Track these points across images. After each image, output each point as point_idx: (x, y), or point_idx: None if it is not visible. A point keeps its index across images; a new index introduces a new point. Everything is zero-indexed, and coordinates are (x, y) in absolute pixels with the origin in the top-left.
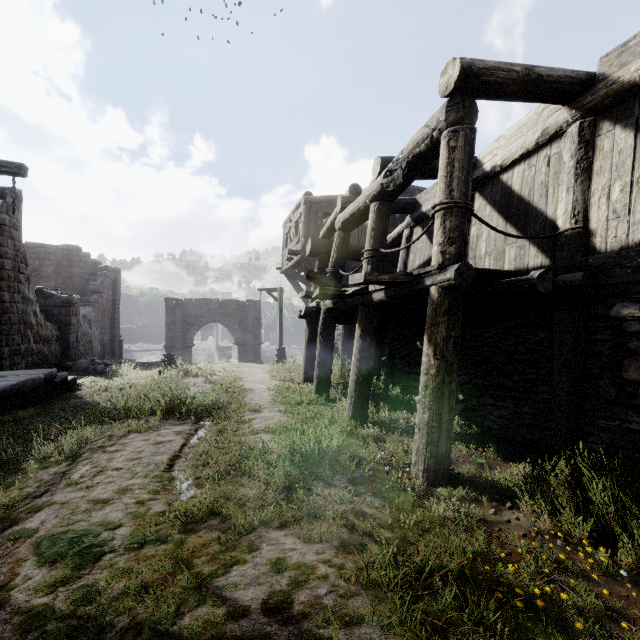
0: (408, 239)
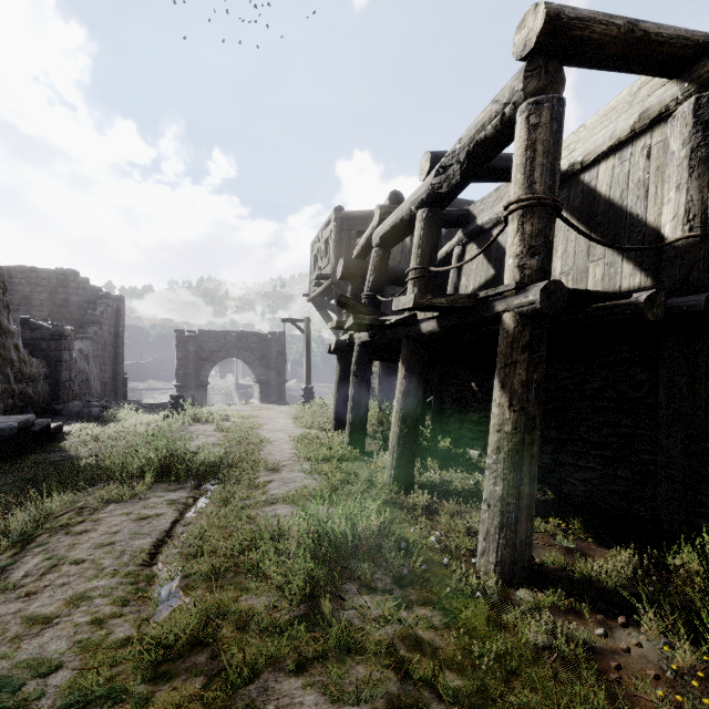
0: (459, 258)
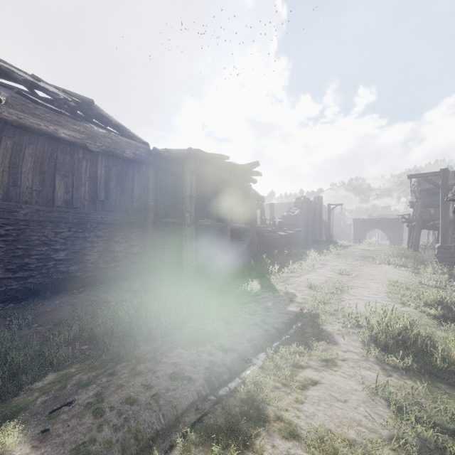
0: None
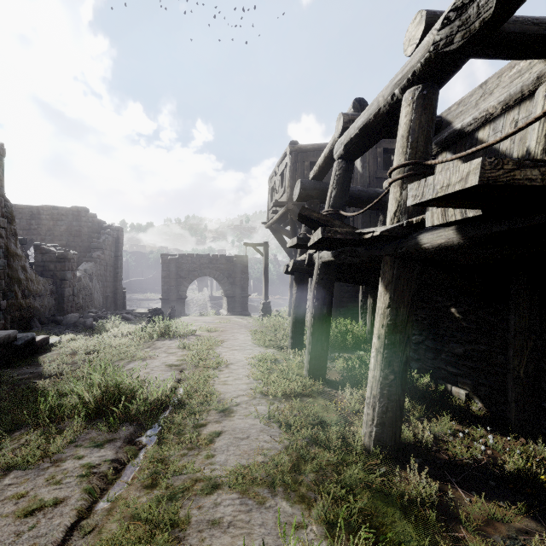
0: None
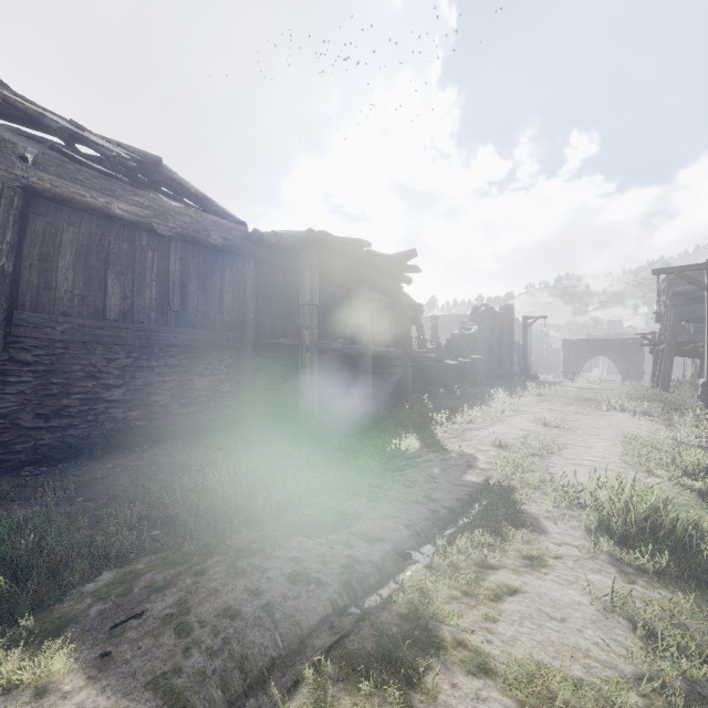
0: None
